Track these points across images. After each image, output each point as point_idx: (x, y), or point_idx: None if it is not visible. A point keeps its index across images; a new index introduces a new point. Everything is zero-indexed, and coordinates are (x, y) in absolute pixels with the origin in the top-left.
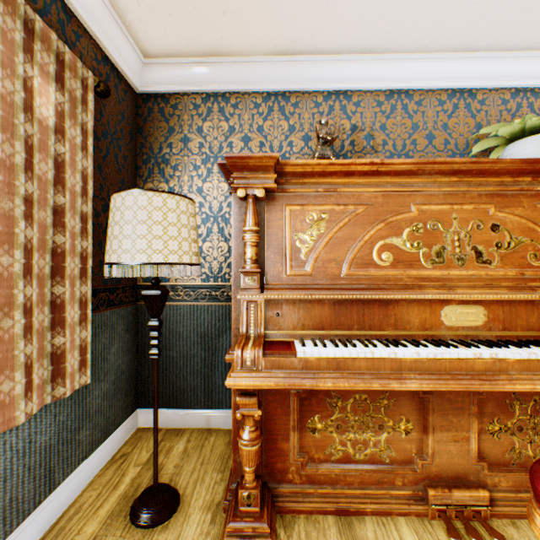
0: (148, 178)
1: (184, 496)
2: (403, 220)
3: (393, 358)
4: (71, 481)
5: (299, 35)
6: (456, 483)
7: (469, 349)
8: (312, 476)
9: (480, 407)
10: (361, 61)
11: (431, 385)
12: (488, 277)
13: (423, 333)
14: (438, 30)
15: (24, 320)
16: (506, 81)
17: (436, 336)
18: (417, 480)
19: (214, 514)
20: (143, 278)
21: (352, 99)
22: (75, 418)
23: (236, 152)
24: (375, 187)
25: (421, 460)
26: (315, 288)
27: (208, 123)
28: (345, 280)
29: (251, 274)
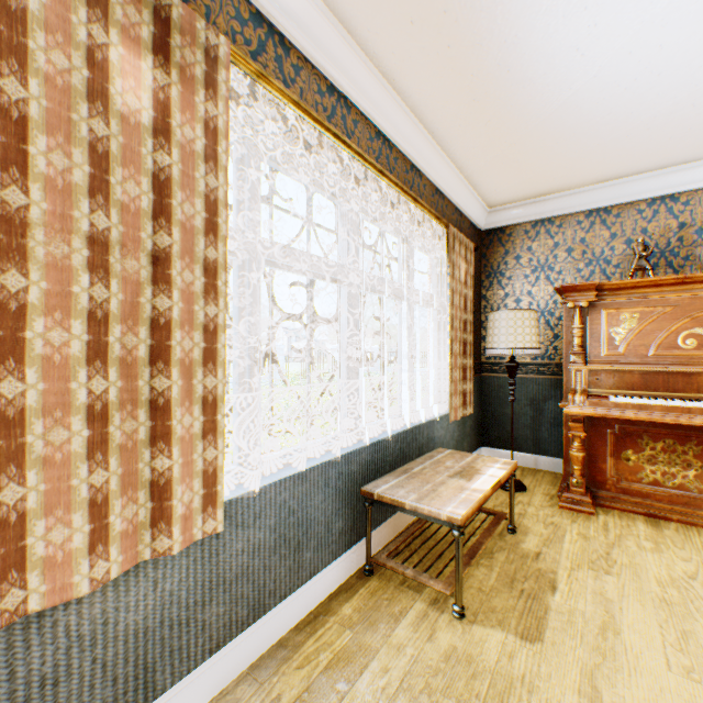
0: (489, 288)
1: (528, 488)
2: None
3: (683, 406)
4: None
5: (618, 171)
6: None
7: None
8: (625, 489)
9: None
10: (687, 169)
11: None
12: None
13: None
14: None
15: (459, 374)
16: None
17: None
18: None
19: (550, 497)
20: (484, 357)
21: (678, 200)
22: (462, 432)
23: (559, 261)
24: (681, 292)
25: None
26: (626, 363)
27: (535, 243)
28: (651, 358)
29: (576, 354)
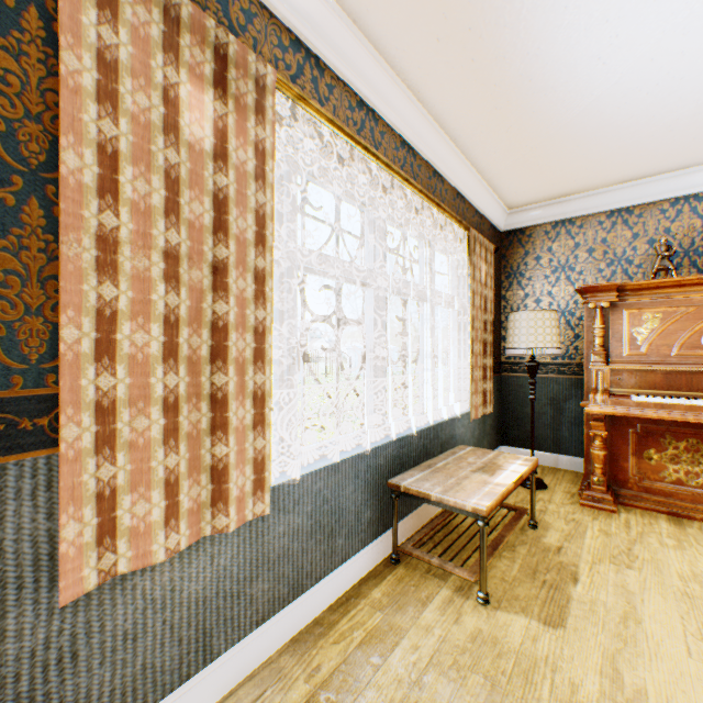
0: (508, 288)
1: (548, 486)
2: None
3: None
4: None
5: (640, 172)
6: None
7: None
8: (647, 488)
9: None
10: None
11: None
12: None
13: None
14: None
15: (479, 373)
16: None
17: None
18: None
19: (571, 495)
20: (504, 357)
21: (702, 200)
22: (482, 431)
23: (580, 261)
24: None
25: None
26: (648, 363)
27: (556, 243)
28: (674, 358)
29: (598, 354)
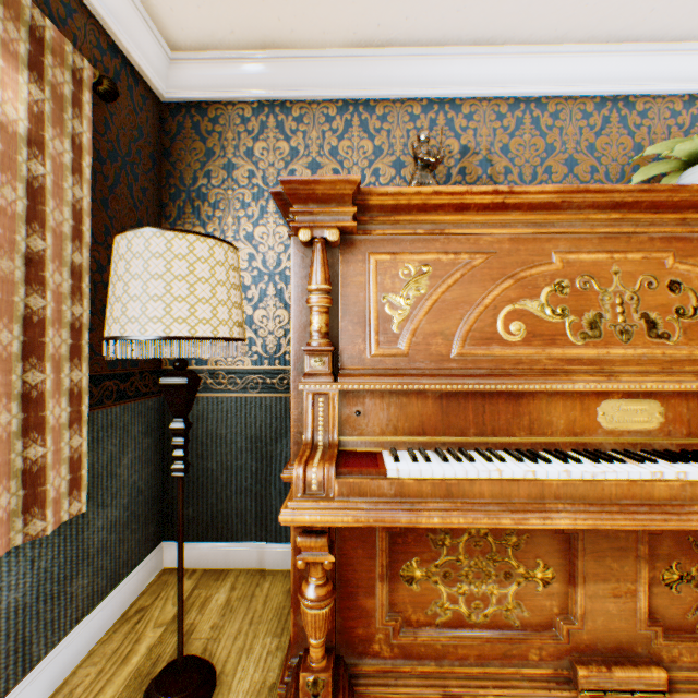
0: (178, 220)
1: (223, 675)
2: (541, 275)
3: (531, 479)
4: (58, 654)
5: (389, 16)
6: (617, 658)
7: (643, 466)
8: (408, 647)
9: (651, 546)
10: (475, 55)
11: (590, 521)
12: (666, 358)
13: (572, 440)
14: (584, 10)
15: None
16: (677, 84)
17: (590, 444)
18: (560, 653)
19: None
20: (170, 359)
21: (462, 111)
22: (65, 561)
23: None
24: (499, 228)
25: (566, 624)
26: (414, 374)
27: (262, 143)
28: (457, 363)
29: (318, 354)
